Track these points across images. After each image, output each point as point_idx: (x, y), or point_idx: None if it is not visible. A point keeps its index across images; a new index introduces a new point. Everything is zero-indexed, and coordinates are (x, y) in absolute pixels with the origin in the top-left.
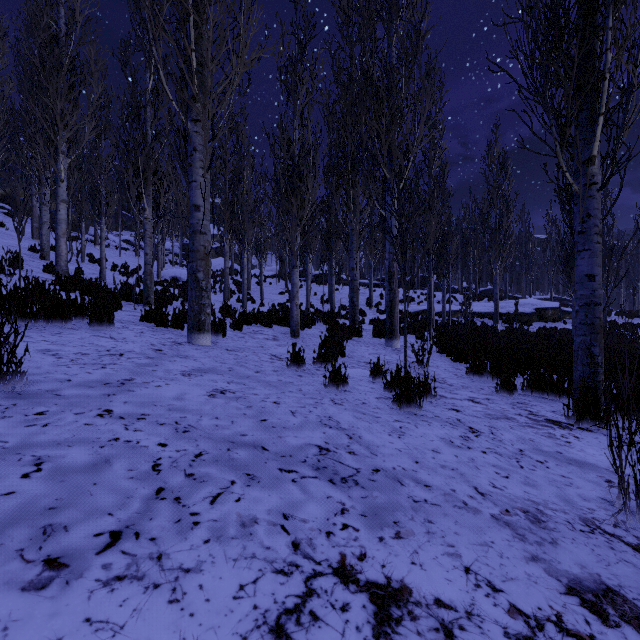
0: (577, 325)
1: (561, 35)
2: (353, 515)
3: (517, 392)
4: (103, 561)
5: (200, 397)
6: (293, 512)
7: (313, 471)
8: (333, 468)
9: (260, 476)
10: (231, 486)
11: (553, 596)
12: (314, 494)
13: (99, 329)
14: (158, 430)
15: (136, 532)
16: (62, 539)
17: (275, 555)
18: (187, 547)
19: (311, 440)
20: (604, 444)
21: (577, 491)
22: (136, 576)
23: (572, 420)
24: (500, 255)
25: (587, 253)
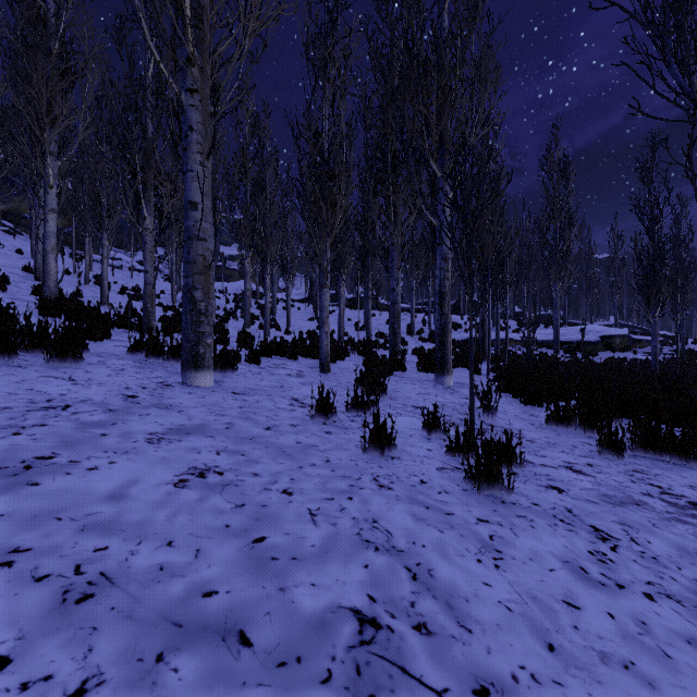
0: None
1: None
2: None
3: (626, 453)
4: None
5: (158, 489)
6: None
7: None
8: None
9: None
10: None
11: None
12: None
13: (60, 366)
14: (19, 602)
15: None
16: None
17: None
18: None
19: (342, 593)
20: None
21: None
22: None
23: None
24: (561, 275)
25: None
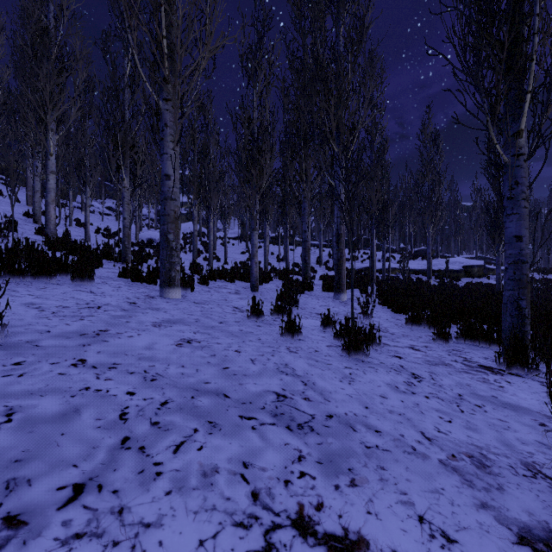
0: (506, 281)
1: (492, 21)
2: (309, 462)
3: (452, 340)
4: (63, 517)
5: (168, 346)
6: (252, 460)
7: (271, 418)
8: (290, 414)
9: (221, 424)
10: (194, 434)
11: (506, 546)
12: (272, 441)
13: (81, 284)
14: (127, 379)
15: (99, 484)
16: (24, 494)
17: (235, 506)
18: (149, 499)
19: (269, 387)
20: (533, 388)
21: (515, 435)
22: (96, 533)
23: (502, 366)
24: (433, 220)
25: (515, 216)
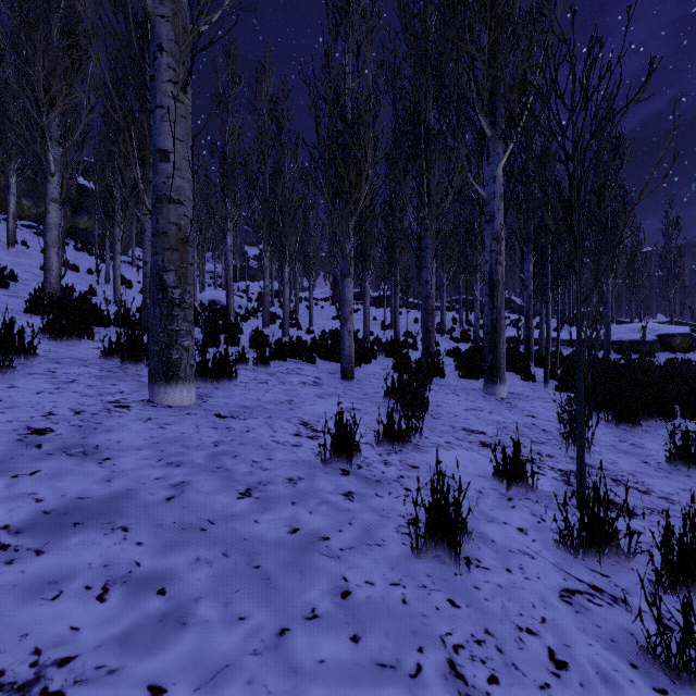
0: None
1: None
2: None
3: None
4: None
5: None
6: None
7: None
8: None
9: None
10: None
11: None
12: None
13: None
14: None
15: None
16: None
17: None
18: None
19: None
20: None
21: None
22: None
23: None
24: (614, 266)
25: None
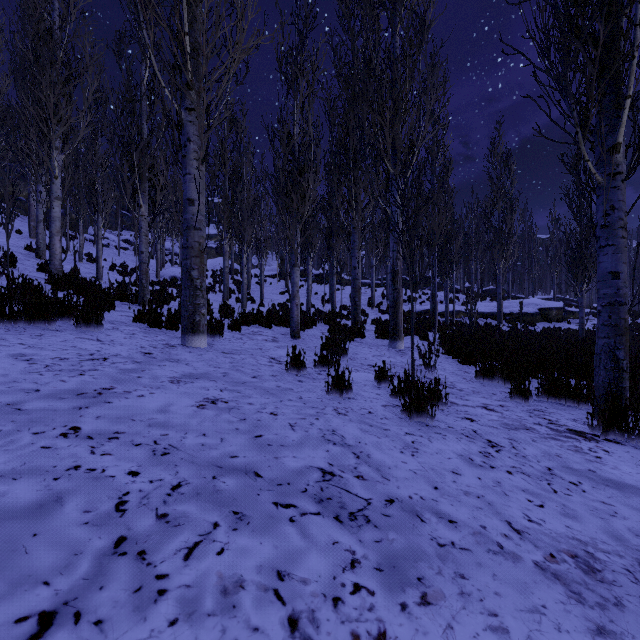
0: (599, 326)
1: (584, 12)
2: (366, 569)
3: (532, 398)
4: None
5: (187, 408)
6: (290, 568)
7: (315, 504)
8: (339, 499)
9: (250, 515)
10: (213, 531)
11: None
12: (317, 539)
13: (86, 330)
14: (131, 453)
15: (77, 612)
16: None
17: None
18: (145, 634)
19: (312, 461)
20: (638, 459)
21: (625, 523)
22: None
23: (596, 430)
24: (504, 254)
25: (611, 249)
